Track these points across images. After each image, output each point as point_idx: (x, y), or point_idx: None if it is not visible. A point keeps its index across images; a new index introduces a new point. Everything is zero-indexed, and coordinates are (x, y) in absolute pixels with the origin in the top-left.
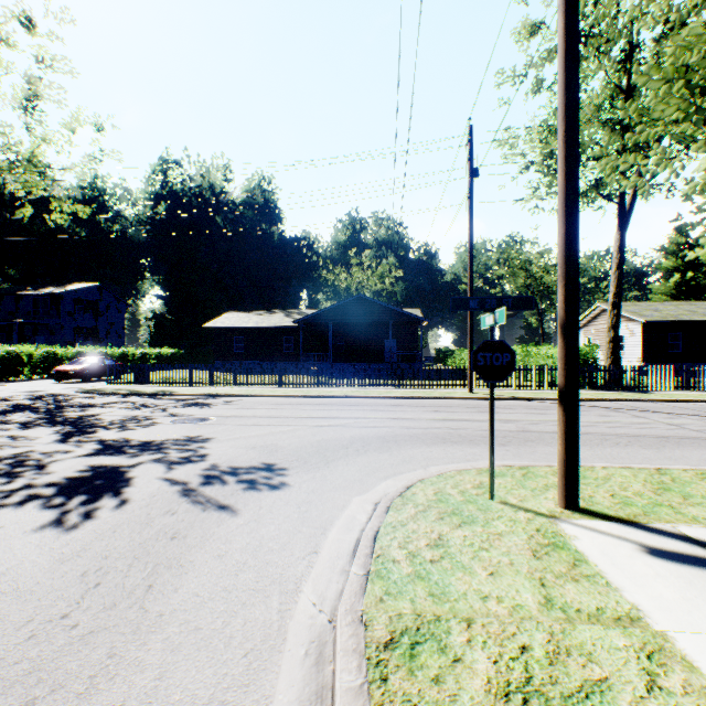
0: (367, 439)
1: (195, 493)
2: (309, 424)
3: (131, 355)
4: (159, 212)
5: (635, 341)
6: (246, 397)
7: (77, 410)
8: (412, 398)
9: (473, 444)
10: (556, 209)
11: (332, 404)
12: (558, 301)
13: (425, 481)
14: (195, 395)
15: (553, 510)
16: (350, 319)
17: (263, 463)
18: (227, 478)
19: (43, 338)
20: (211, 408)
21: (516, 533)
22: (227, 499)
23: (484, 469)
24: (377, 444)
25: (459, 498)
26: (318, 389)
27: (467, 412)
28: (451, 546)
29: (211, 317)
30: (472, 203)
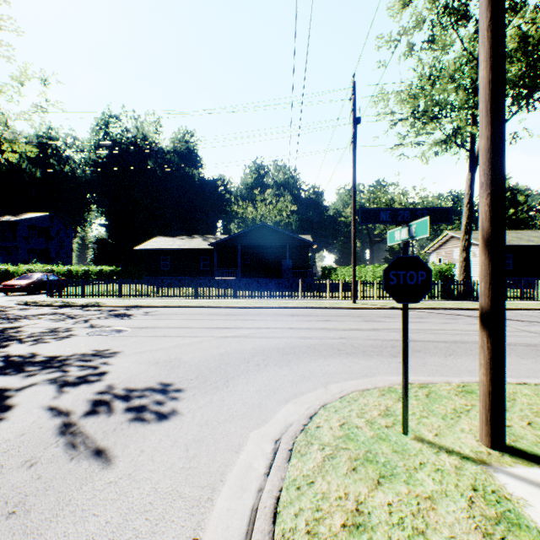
0: (268, 351)
1: (72, 429)
2: (215, 334)
3: (76, 272)
4: (101, 156)
5: (477, 261)
6: (165, 308)
7: (5, 322)
8: (306, 308)
9: (367, 355)
10: (421, 154)
11: (238, 314)
12: (481, 212)
13: (328, 407)
14: (121, 306)
15: (478, 450)
16: (255, 242)
17: (160, 383)
18: (117, 404)
19: (2, 257)
20: (130, 319)
21: (451, 495)
22: (106, 437)
23: (386, 388)
24: (277, 356)
25: (368, 432)
26: (227, 301)
27: (354, 321)
28: (376, 528)
29: (144, 241)
30: (355, 146)
